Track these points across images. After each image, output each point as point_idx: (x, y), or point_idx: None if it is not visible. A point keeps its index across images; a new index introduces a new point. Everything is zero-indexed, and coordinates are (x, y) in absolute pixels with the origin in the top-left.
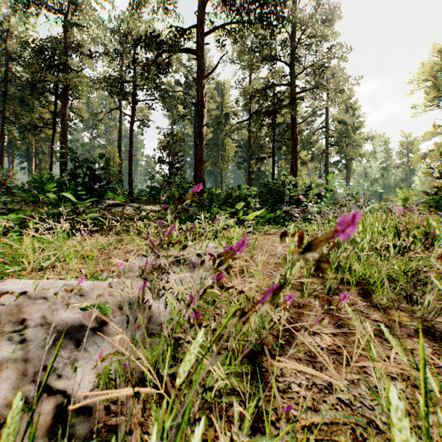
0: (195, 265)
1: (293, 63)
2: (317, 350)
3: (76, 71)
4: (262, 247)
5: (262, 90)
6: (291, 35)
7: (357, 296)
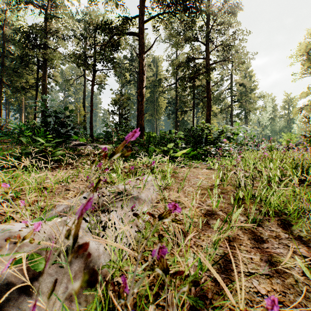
0: (135, 199)
1: (207, 42)
2: (258, 298)
3: (52, 49)
4: (189, 179)
5: (186, 62)
6: (206, 22)
7: (278, 227)
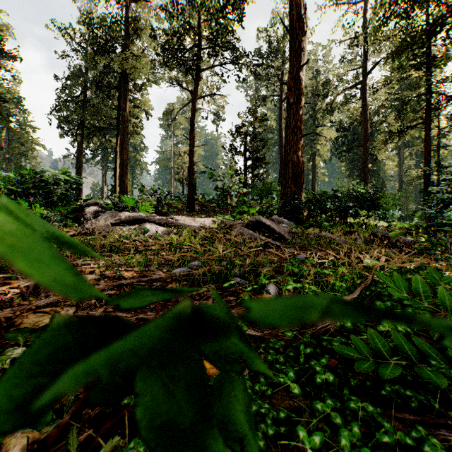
0: None
1: None
2: None
3: (137, 56)
4: None
5: None
6: None
7: None
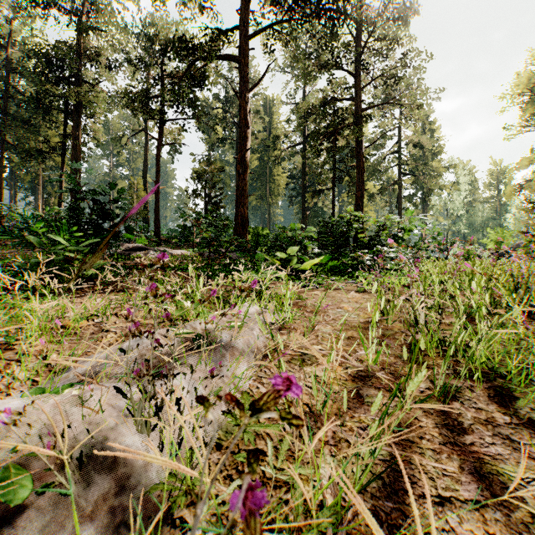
0: (225, 348)
1: (358, 72)
2: None
3: (90, 84)
4: (325, 310)
5: (320, 106)
6: (355, 38)
7: (489, 403)
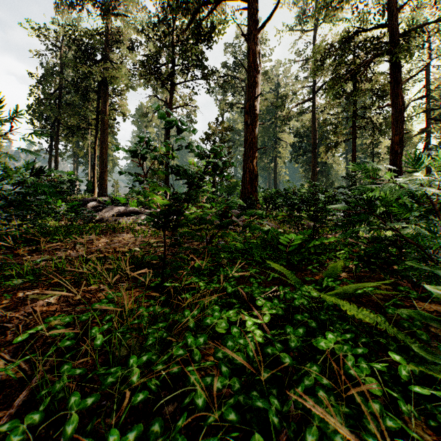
0: None
1: None
2: None
3: (115, 63)
4: None
5: (341, 41)
6: None
7: None
